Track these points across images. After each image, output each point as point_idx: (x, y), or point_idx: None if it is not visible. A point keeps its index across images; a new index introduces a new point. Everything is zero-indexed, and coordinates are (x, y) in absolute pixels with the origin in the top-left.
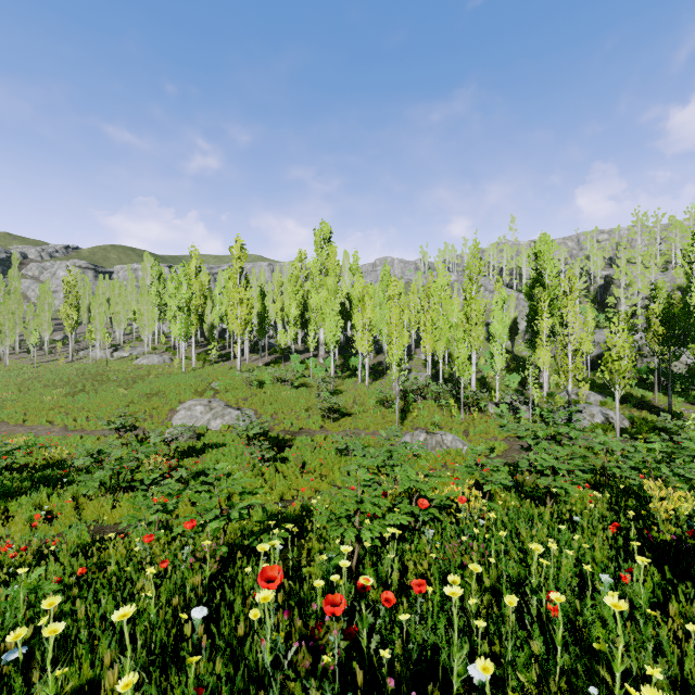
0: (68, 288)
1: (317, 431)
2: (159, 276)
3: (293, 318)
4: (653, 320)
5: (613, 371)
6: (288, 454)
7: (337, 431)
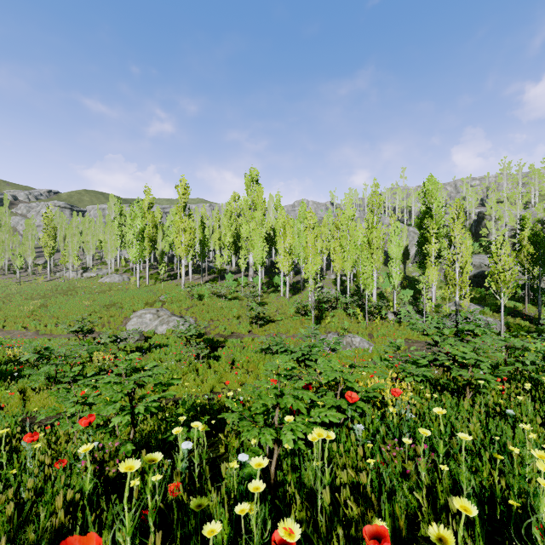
0: (47, 221)
1: (246, 335)
2: (120, 212)
3: (228, 245)
4: (524, 244)
5: (498, 282)
6: (220, 353)
7: (262, 335)
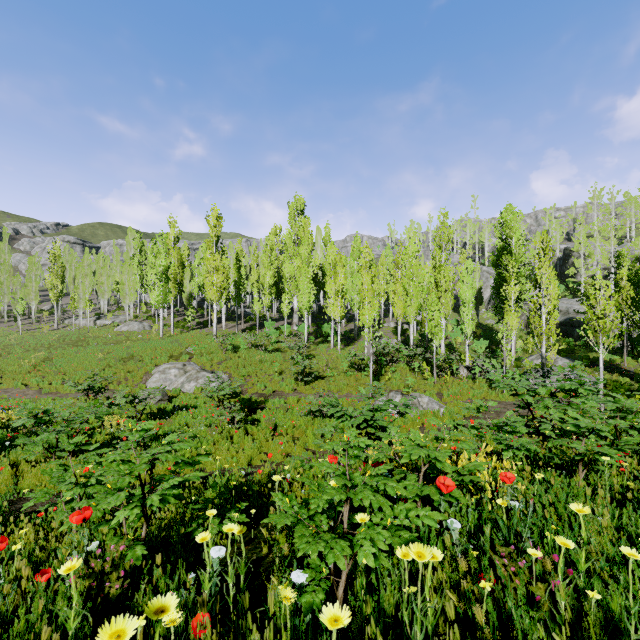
0: (54, 259)
1: (290, 394)
2: (140, 248)
3: (268, 286)
4: (622, 285)
5: (596, 330)
6: (259, 416)
7: (310, 394)
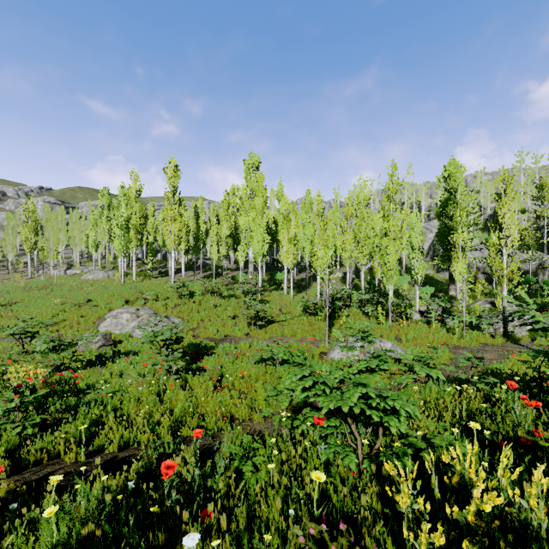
0: (27, 213)
1: (242, 338)
2: (109, 204)
3: (224, 237)
4: None
5: None
6: (205, 364)
7: (263, 338)
